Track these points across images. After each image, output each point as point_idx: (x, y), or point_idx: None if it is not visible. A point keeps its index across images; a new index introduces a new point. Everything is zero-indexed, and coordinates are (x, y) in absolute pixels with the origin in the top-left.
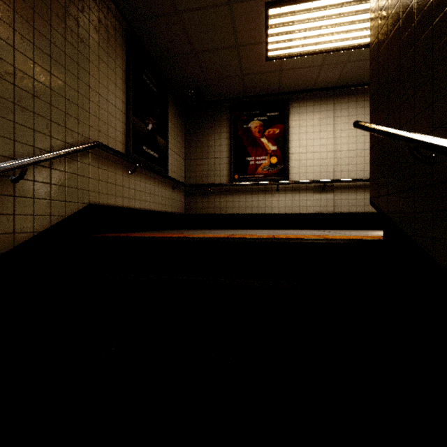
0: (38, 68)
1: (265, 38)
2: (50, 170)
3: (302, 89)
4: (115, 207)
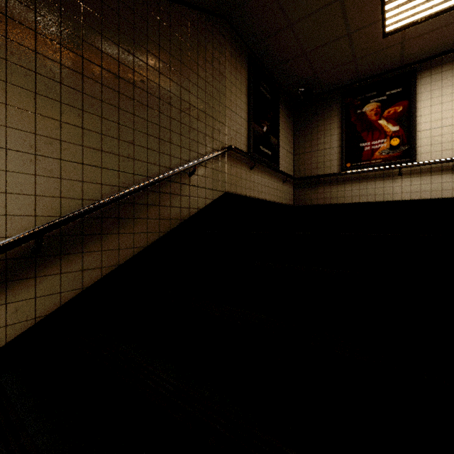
0: (199, 101)
1: (381, 16)
2: (205, 168)
3: (435, 54)
4: (241, 196)
